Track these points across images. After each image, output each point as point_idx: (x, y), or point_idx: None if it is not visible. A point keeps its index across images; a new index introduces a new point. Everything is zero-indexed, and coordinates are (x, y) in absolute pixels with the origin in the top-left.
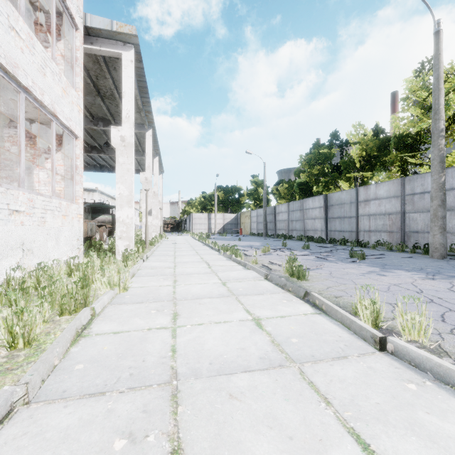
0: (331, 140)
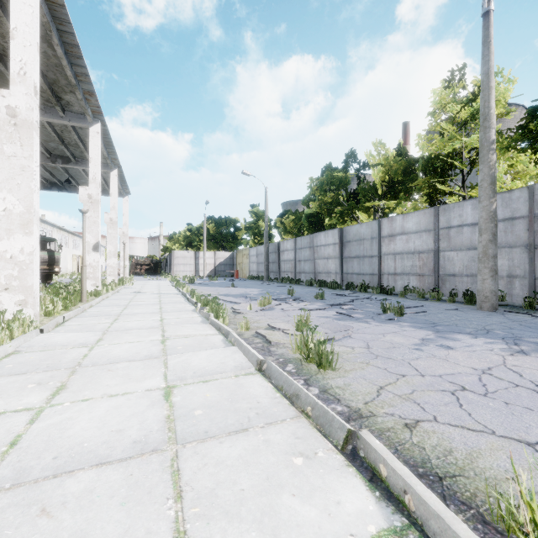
0: (347, 161)
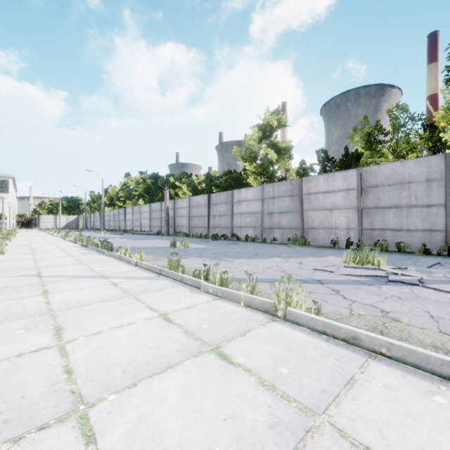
0: (105, 191)
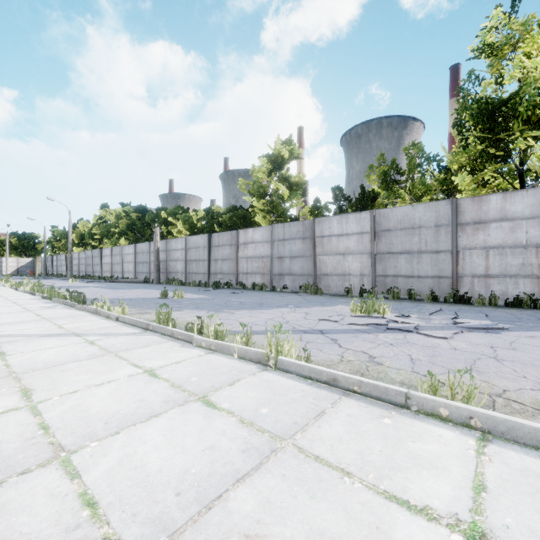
0: (74, 226)
